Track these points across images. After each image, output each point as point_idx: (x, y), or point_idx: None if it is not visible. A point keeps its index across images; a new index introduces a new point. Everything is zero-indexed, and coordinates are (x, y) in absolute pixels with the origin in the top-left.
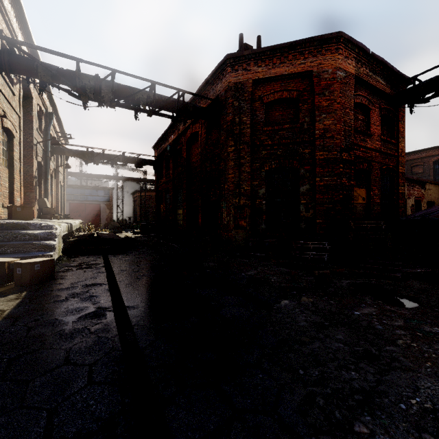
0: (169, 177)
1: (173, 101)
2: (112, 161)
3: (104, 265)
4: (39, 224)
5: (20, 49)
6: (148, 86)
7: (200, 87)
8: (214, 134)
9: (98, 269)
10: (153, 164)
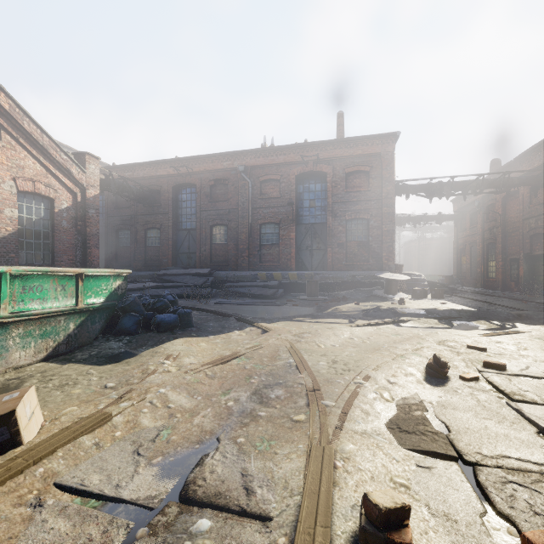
0: (476, 231)
1: (498, 181)
2: (415, 222)
3: (459, 296)
4: (415, 274)
5: (404, 183)
6: (478, 178)
7: (523, 154)
8: (540, 194)
9: (459, 298)
10: (454, 219)
